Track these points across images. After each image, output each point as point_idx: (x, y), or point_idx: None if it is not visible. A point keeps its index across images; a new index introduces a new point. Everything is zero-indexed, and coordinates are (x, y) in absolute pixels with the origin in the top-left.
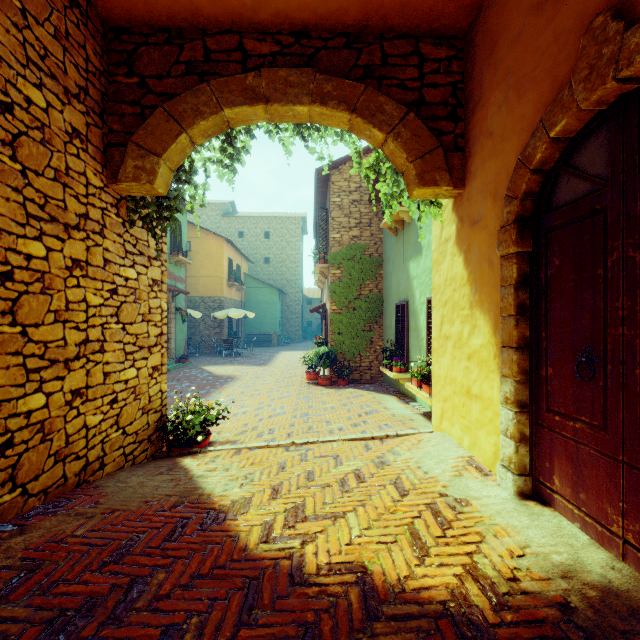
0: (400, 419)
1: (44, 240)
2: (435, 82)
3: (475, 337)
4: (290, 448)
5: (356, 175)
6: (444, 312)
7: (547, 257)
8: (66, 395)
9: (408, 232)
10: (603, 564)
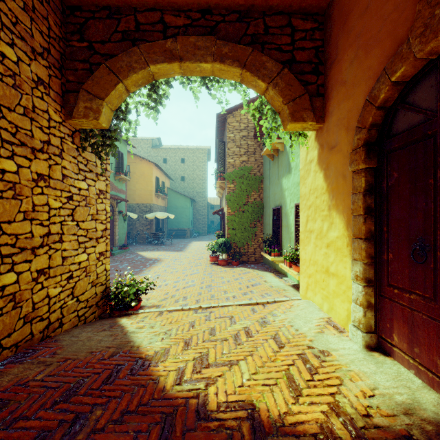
0: (276, 289)
1: (15, 159)
2: (303, 46)
3: (332, 231)
4: (198, 311)
5: (245, 118)
6: (309, 213)
7: (388, 171)
8: (33, 273)
9: (281, 157)
10: (435, 403)
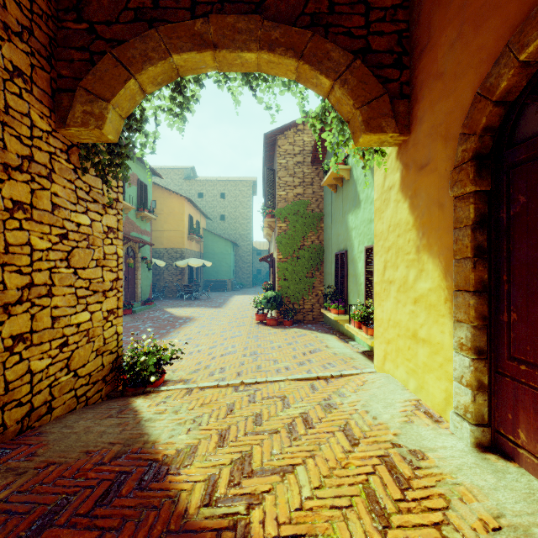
0: (341, 358)
1: None
2: (381, 30)
3: (422, 281)
4: (239, 388)
5: (300, 140)
6: (387, 257)
7: (509, 195)
8: (5, 341)
9: (347, 188)
10: None
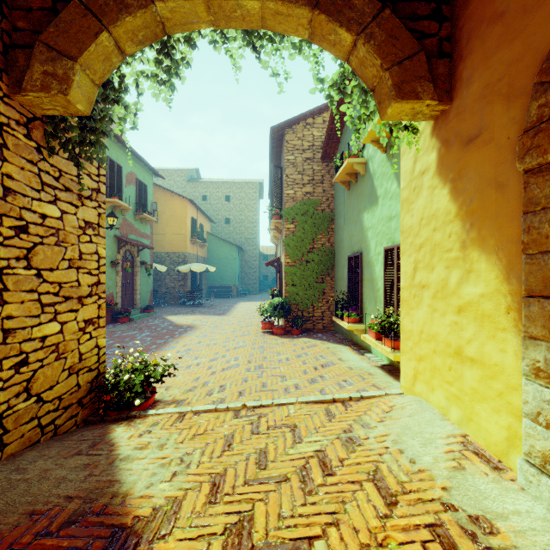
0: (358, 373)
1: None
2: None
3: (470, 285)
4: (240, 413)
5: (309, 134)
6: (418, 257)
7: None
8: None
9: (362, 184)
10: None
